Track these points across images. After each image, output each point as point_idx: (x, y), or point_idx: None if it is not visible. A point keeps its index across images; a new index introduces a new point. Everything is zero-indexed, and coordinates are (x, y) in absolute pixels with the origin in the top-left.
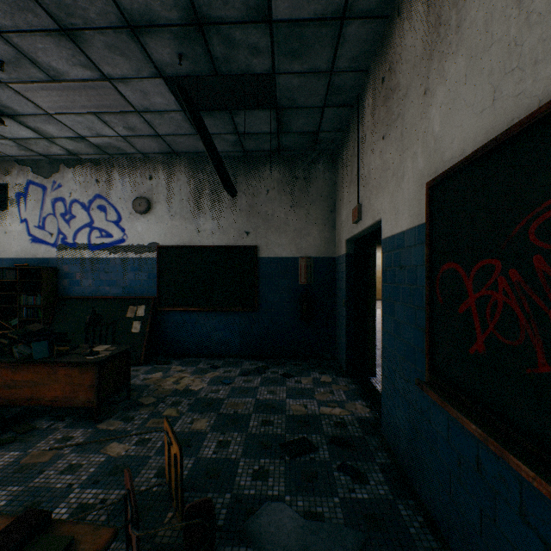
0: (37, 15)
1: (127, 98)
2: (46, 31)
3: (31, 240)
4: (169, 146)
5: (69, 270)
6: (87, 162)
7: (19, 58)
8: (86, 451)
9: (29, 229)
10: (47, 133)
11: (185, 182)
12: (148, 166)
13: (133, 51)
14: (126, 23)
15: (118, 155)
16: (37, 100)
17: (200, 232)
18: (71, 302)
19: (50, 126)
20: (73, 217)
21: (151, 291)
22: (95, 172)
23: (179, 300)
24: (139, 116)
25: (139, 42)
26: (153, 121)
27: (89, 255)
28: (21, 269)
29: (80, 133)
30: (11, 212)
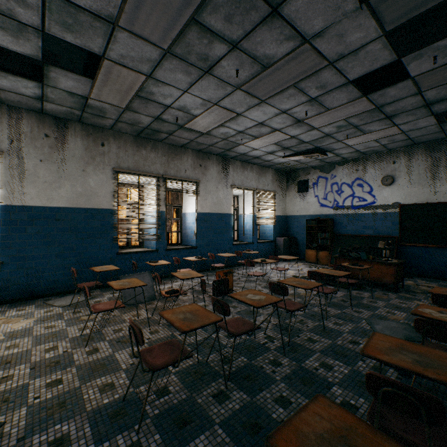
0: (379, 117)
1: (401, 129)
2: (378, 120)
3: (319, 205)
4: (412, 142)
5: (339, 220)
6: (350, 161)
7: (355, 132)
8: (402, 300)
9: (318, 200)
10: (340, 153)
11: (422, 161)
12: (391, 156)
13: (421, 112)
14: (425, 104)
15: (371, 153)
16: (348, 143)
17: (435, 193)
18: (341, 237)
19: (344, 150)
20: (342, 192)
21: (394, 232)
22: (355, 166)
23: (416, 239)
24: (402, 134)
25: (427, 108)
26: (410, 134)
27: (351, 212)
28: (317, 220)
29: (357, 149)
30: (310, 192)
